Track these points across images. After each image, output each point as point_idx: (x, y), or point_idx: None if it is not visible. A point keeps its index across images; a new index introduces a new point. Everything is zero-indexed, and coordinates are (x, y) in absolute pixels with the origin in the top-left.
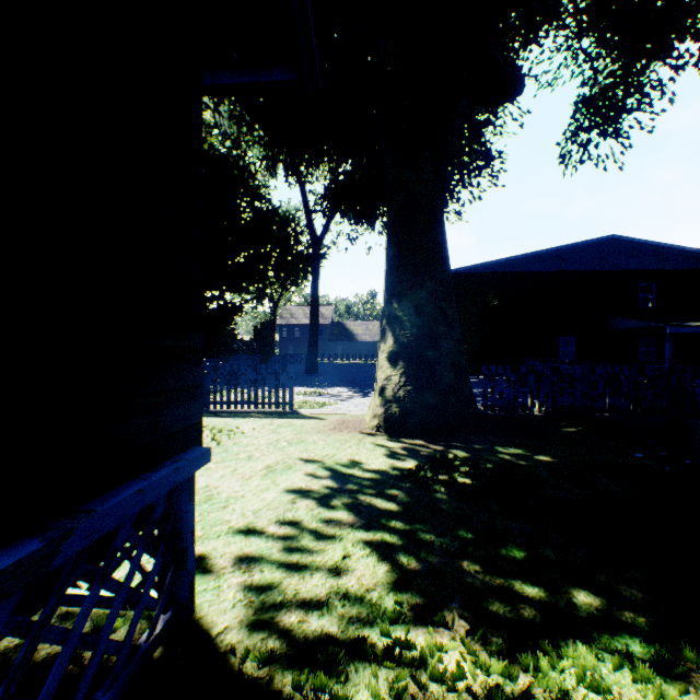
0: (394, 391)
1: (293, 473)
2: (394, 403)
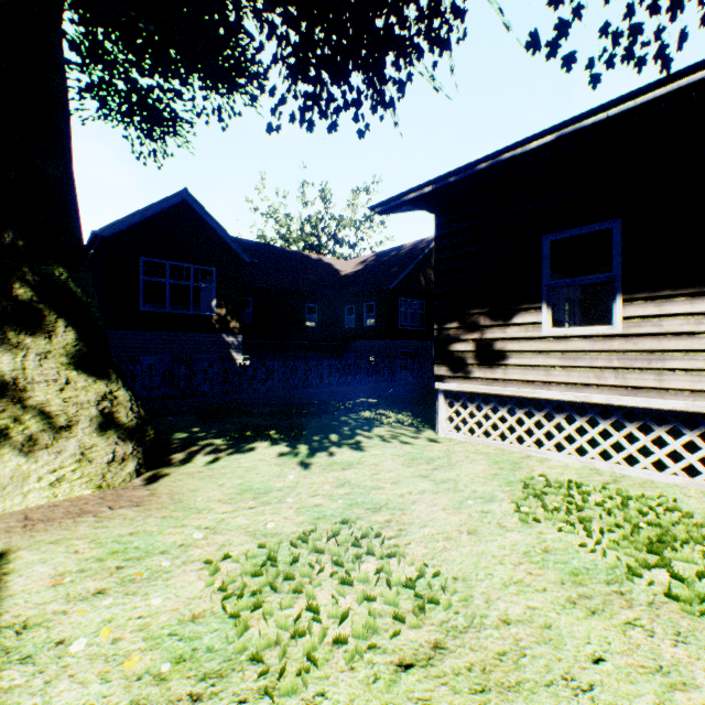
0: (137, 409)
1: (339, 459)
2: (149, 424)
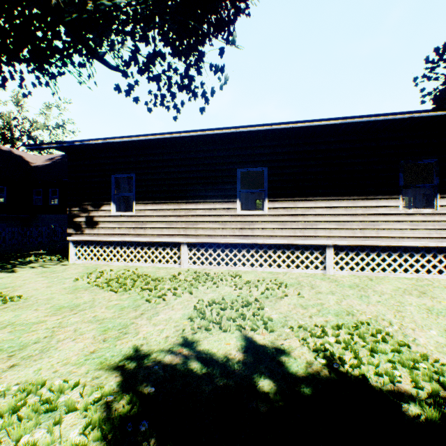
0: None
1: None
2: None
